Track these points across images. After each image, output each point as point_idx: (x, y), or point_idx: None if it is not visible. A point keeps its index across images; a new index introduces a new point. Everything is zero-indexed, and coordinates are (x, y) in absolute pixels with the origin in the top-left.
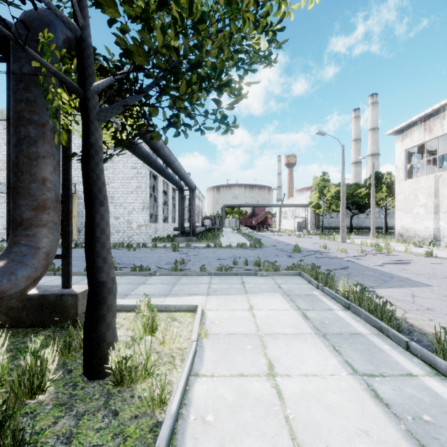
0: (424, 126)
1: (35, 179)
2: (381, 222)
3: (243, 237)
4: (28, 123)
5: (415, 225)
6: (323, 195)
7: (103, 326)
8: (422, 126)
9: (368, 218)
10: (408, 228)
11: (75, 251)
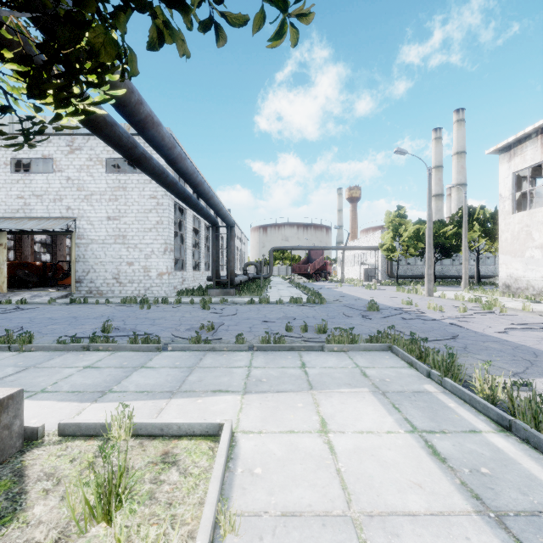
0: (541, 139)
1: None
2: (471, 269)
3: (297, 289)
4: None
5: (528, 273)
6: (398, 236)
7: None
8: (538, 139)
9: (454, 265)
10: (518, 277)
11: (67, 308)
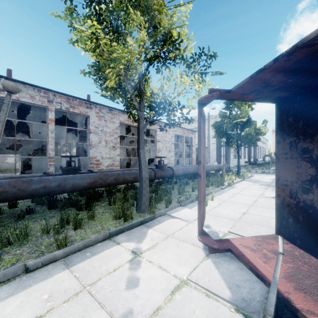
0: None
1: (228, 154)
2: None
3: None
4: (228, 147)
5: None
6: None
7: (239, 171)
8: None
9: None
10: None
11: None
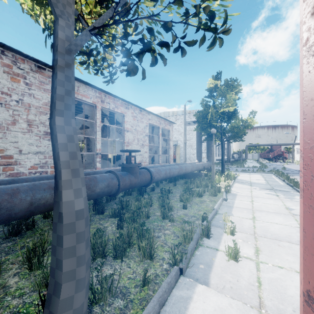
0: None
1: (211, 150)
2: None
3: (259, 165)
4: (210, 142)
5: None
6: None
7: (224, 170)
8: None
9: None
10: None
11: None
